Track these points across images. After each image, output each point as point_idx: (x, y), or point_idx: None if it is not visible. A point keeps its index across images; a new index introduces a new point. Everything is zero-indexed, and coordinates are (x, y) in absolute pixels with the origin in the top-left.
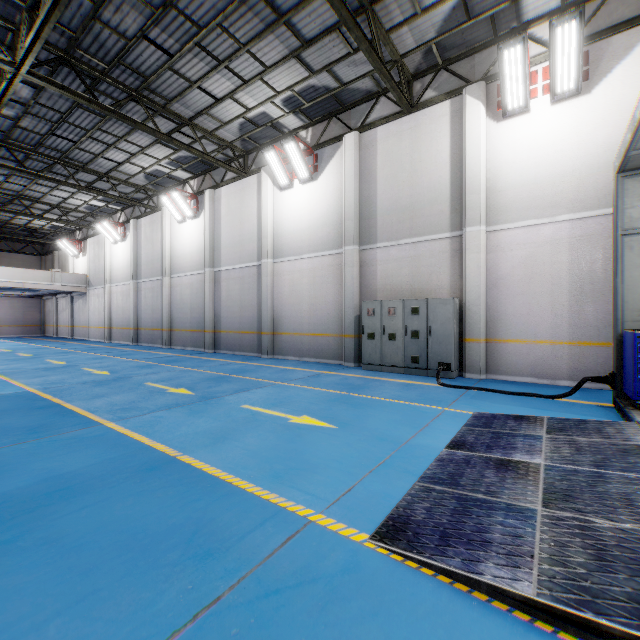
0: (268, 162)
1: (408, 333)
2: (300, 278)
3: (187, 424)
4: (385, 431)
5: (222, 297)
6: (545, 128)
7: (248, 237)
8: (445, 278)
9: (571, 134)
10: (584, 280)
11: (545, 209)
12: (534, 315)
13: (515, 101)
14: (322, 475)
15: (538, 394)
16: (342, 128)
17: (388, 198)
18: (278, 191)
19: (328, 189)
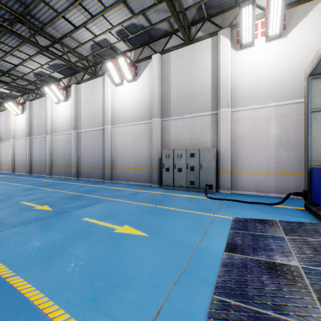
0: (108, 69)
1: (188, 168)
2: (127, 136)
3: (35, 238)
4: (181, 237)
5: (82, 147)
6: (262, 55)
7: (97, 112)
8: (208, 137)
9: (276, 59)
10: (283, 138)
11: (262, 99)
12: (256, 157)
13: (247, 39)
14: (134, 292)
15: (263, 203)
16: (151, 51)
17: (177, 92)
18: (114, 86)
19: (143, 86)
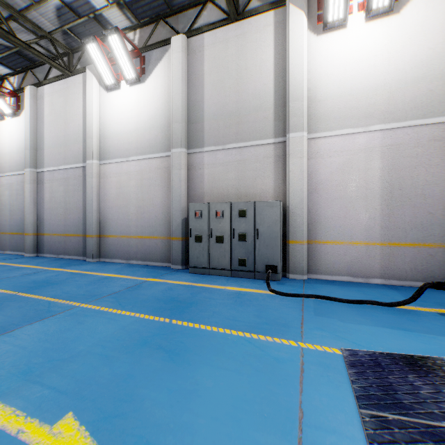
0: (90, 56)
1: (235, 236)
2: (127, 180)
3: None
4: None
5: (45, 199)
6: (360, 43)
7: (73, 137)
8: (269, 182)
9: (383, 50)
10: (394, 186)
11: (360, 119)
12: (350, 218)
13: (336, 12)
14: None
15: (376, 301)
16: (170, 32)
17: (215, 103)
18: (104, 92)
19: (156, 92)
